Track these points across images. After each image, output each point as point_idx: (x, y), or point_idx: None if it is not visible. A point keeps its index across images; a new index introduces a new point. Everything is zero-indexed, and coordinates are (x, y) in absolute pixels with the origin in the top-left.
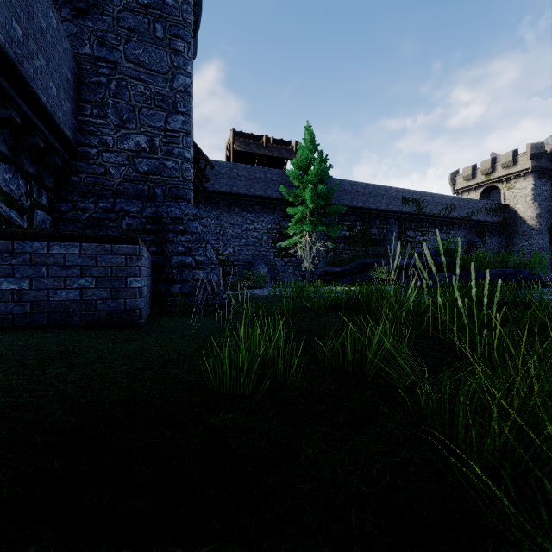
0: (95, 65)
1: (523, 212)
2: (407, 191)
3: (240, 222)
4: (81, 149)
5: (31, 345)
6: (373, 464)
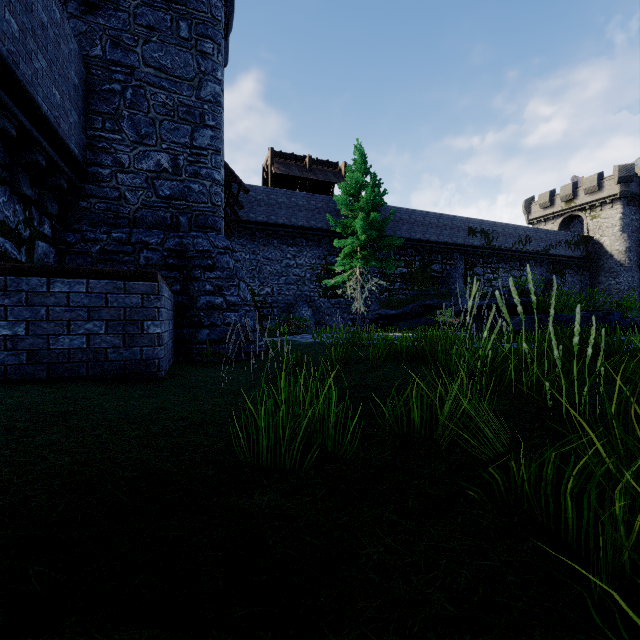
0: (107, 69)
1: (610, 245)
2: (474, 221)
3: (279, 257)
4: (91, 169)
5: (23, 403)
6: (458, 570)
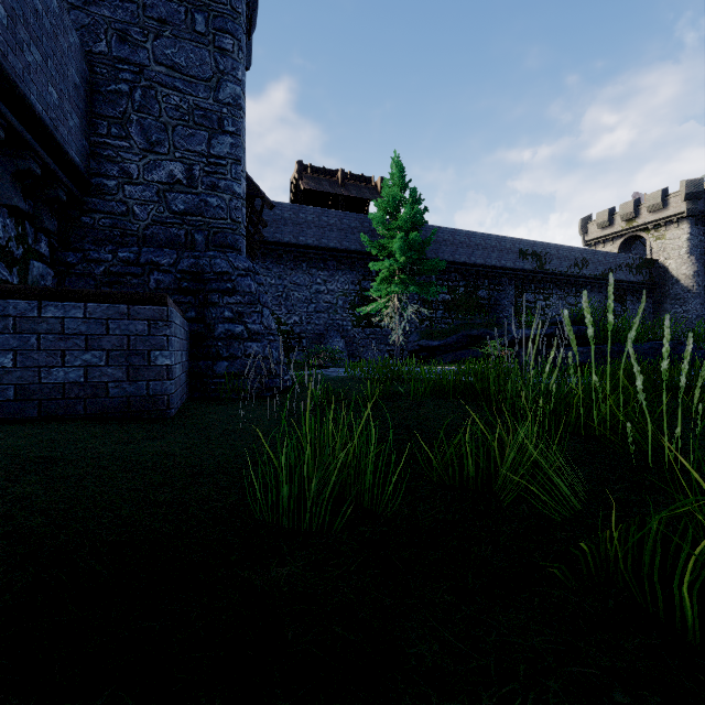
0: (113, 68)
1: (676, 269)
2: (525, 242)
3: (308, 283)
4: (95, 181)
5: (2, 447)
6: (543, 681)
